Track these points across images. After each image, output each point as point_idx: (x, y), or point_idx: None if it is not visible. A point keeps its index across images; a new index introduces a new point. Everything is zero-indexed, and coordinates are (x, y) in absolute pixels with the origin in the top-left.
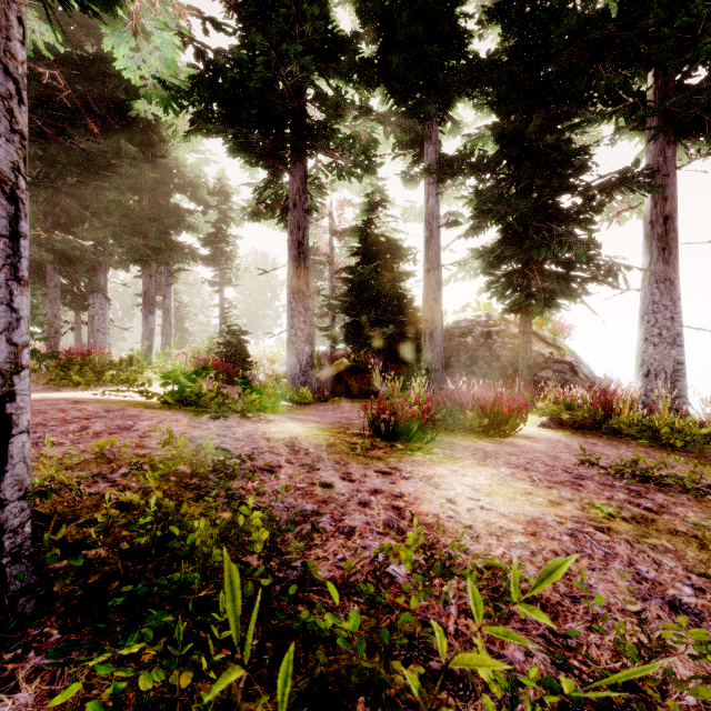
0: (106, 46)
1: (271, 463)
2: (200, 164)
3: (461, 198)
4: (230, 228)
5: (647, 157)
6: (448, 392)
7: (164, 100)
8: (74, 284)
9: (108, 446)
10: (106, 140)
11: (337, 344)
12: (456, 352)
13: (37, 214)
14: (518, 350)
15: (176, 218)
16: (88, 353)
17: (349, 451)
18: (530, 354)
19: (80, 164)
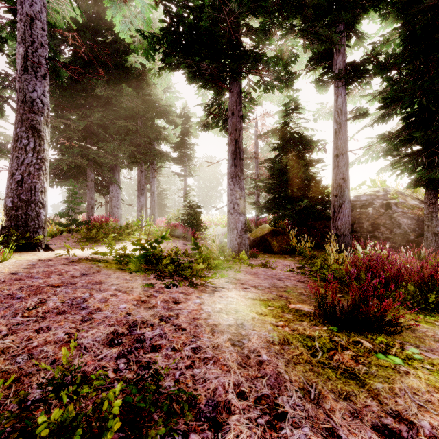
0: (108, 16)
1: (215, 397)
2: (171, 97)
3: (366, 95)
4: (190, 139)
5: None
6: (370, 259)
7: (146, 51)
8: (102, 179)
9: (37, 341)
10: (115, 88)
11: (261, 214)
12: (358, 220)
13: (80, 138)
14: (418, 218)
15: (156, 133)
16: (105, 221)
17: (309, 357)
18: (436, 223)
19: (104, 106)
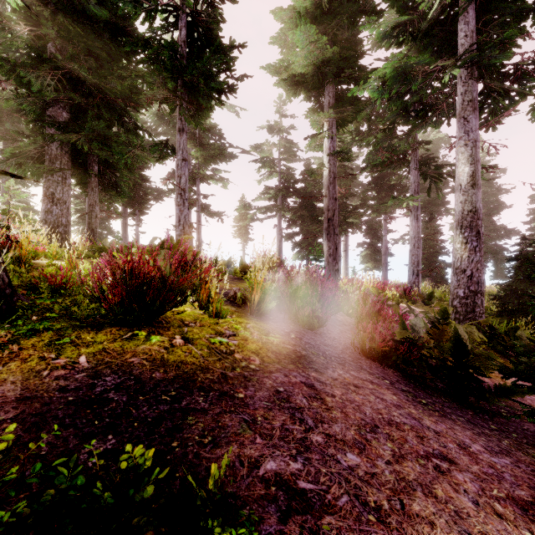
0: None
1: None
2: None
3: None
4: None
5: (122, 207)
6: None
7: None
8: None
9: None
10: None
11: None
12: None
13: None
14: None
15: None
16: None
17: None
18: None
19: None
